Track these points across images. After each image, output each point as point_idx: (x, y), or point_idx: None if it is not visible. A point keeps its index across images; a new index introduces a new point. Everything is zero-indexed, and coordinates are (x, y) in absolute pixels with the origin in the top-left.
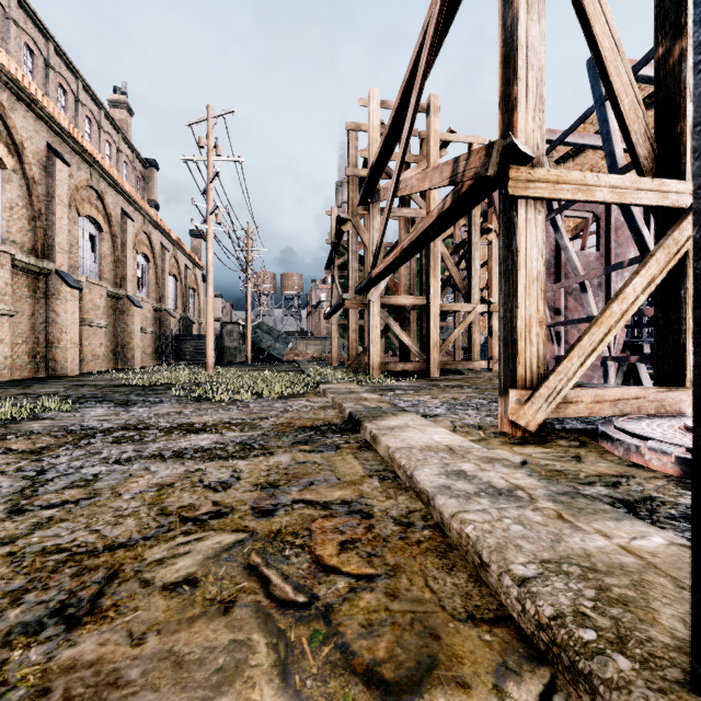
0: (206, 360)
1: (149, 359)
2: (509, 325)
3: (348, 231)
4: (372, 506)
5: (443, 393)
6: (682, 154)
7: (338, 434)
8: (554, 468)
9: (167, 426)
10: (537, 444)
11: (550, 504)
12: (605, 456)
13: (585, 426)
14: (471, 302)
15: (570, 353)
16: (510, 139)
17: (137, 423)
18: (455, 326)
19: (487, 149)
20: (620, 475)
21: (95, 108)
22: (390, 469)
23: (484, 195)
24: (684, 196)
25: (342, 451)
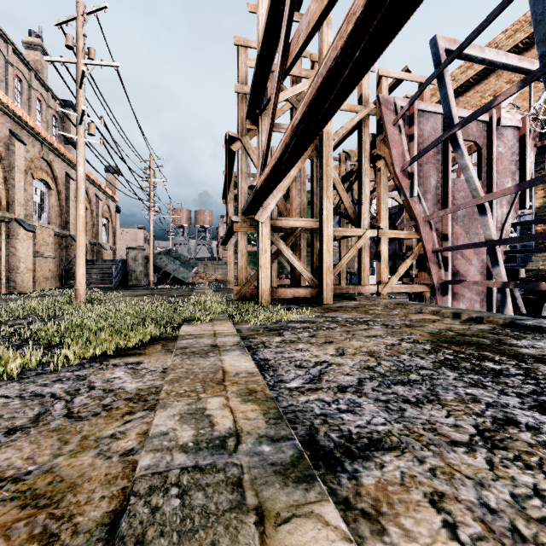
0: (75, 287)
1: (50, 283)
2: None
3: (238, 151)
4: None
5: (349, 339)
6: None
7: None
8: None
9: None
10: None
11: None
12: None
13: None
14: (361, 228)
15: None
16: None
17: None
18: (340, 253)
19: None
20: None
21: (2, 42)
22: None
23: None
24: None
25: None
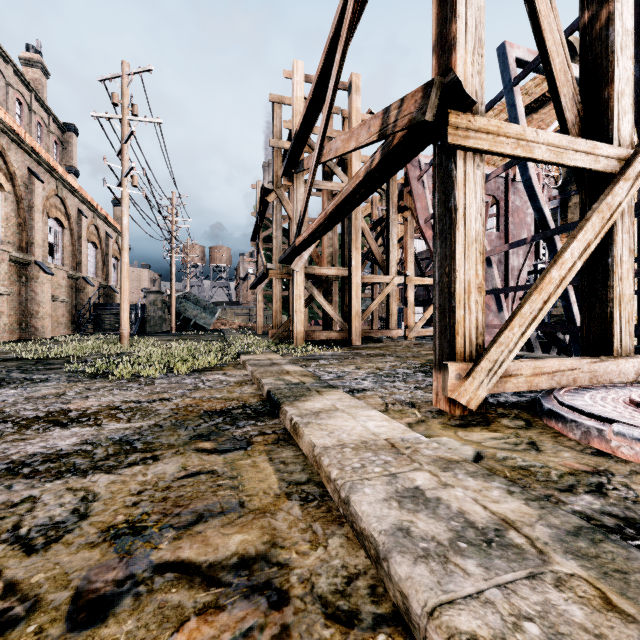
0: (120, 330)
1: (63, 329)
2: (447, 291)
3: (273, 202)
4: (289, 569)
5: (366, 363)
6: (610, 120)
7: (253, 420)
8: (516, 463)
9: (29, 416)
10: (481, 425)
11: (572, 564)
12: (560, 440)
13: (518, 399)
14: (389, 275)
15: (511, 322)
16: (453, 75)
17: None
18: (372, 298)
19: (425, 89)
20: (596, 472)
21: (2, 63)
22: (315, 479)
23: (416, 150)
24: (613, 161)
25: (253, 449)
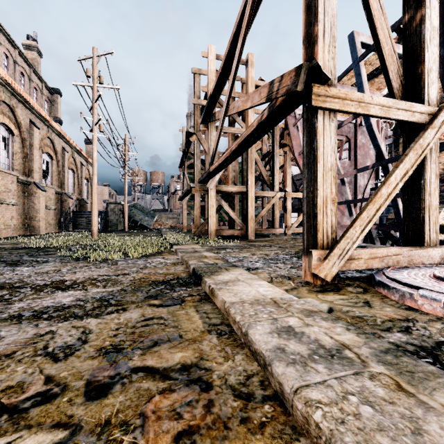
0: (92, 229)
1: (52, 228)
2: (311, 203)
3: (194, 141)
4: (211, 371)
5: (258, 251)
6: (422, 87)
7: (184, 287)
8: (355, 314)
9: (40, 284)
10: (334, 291)
11: (381, 367)
12: (385, 300)
13: (360, 275)
14: (274, 191)
15: (354, 223)
16: (315, 61)
17: (15, 281)
18: (262, 206)
19: (297, 70)
20: (406, 320)
21: (11, 48)
22: (226, 322)
23: (291, 109)
24: (424, 115)
25: (185, 305)
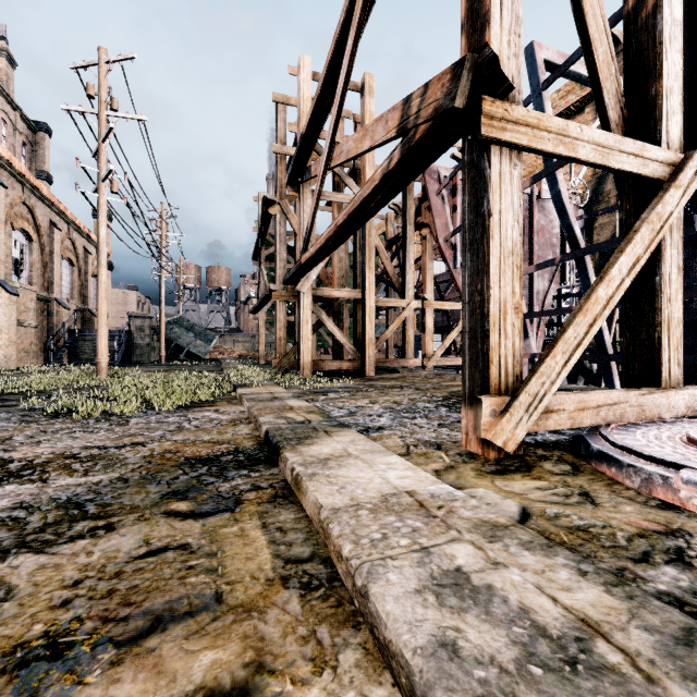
0: (97, 360)
1: (31, 359)
2: (479, 312)
3: (276, 215)
4: None
5: (382, 396)
6: (658, 120)
7: (245, 470)
8: (572, 522)
9: None
10: (521, 471)
11: None
12: (617, 489)
13: (557, 437)
14: (406, 298)
15: (553, 348)
16: (489, 51)
17: None
18: (387, 324)
19: (455, 69)
20: (669, 532)
21: None
22: (322, 553)
23: (441, 148)
24: (662, 166)
25: (242, 511)
